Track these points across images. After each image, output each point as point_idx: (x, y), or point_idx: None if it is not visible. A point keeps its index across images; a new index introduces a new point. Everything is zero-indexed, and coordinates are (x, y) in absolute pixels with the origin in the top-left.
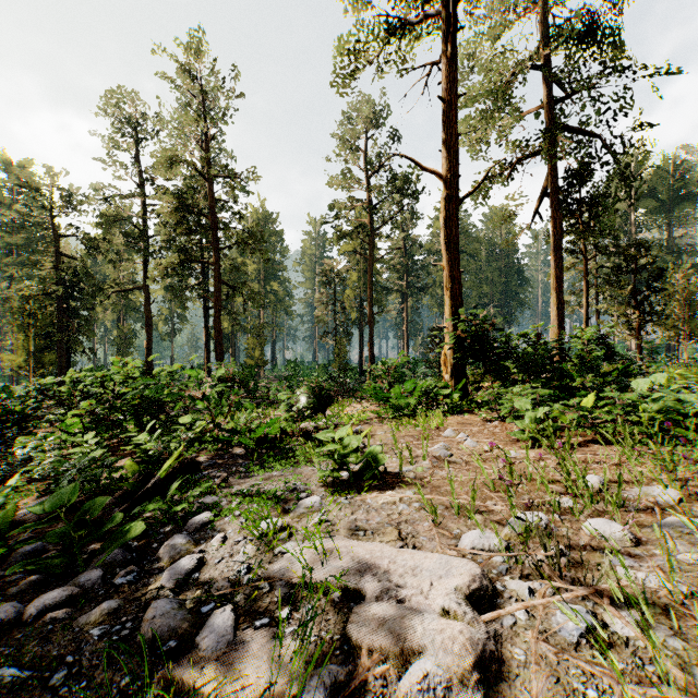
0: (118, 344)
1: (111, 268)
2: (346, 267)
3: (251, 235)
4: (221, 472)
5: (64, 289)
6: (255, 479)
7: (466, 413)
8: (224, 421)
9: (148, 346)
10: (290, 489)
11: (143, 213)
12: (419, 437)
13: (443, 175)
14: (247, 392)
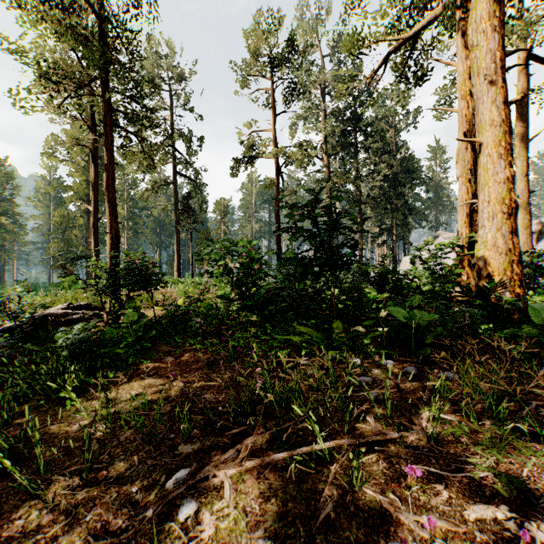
0: None
1: None
2: (74, 214)
3: None
4: None
5: None
6: None
7: None
8: None
9: None
10: None
11: None
12: None
13: (91, 208)
14: None
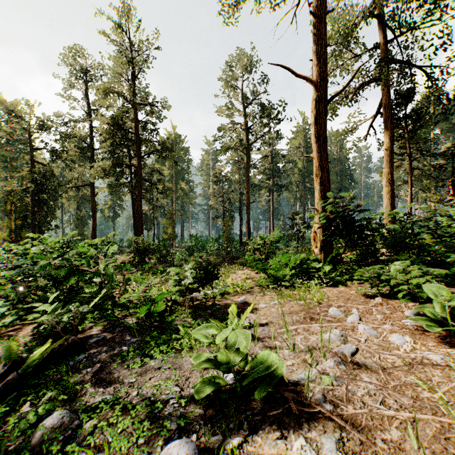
0: (76, 224)
1: (68, 171)
2: (231, 171)
3: (162, 145)
4: (102, 355)
5: (36, 186)
6: (130, 371)
7: (340, 285)
8: (118, 294)
9: (93, 225)
10: (162, 401)
11: (90, 133)
12: (305, 316)
13: (313, 79)
14: (161, 257)
